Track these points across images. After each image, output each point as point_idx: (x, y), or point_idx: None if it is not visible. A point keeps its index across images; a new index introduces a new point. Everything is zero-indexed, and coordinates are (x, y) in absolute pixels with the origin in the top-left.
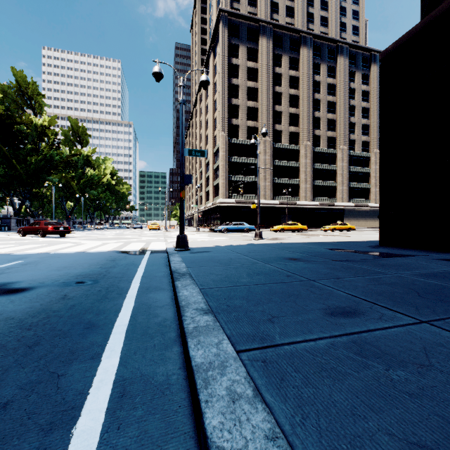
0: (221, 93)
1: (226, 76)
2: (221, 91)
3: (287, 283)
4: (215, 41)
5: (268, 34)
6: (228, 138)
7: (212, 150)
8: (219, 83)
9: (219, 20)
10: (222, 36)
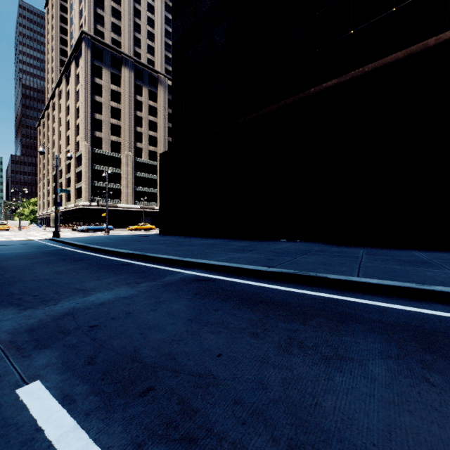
0: (84, 107)
1: (89, 93)
2: (84, 105)
3: (95, 240)
4: (78, 52)
5: (131, 66)
6: (92, 148)
7: (74, 154)
8: (82, 96)
9: (82, 39)
10: (85, 56)
